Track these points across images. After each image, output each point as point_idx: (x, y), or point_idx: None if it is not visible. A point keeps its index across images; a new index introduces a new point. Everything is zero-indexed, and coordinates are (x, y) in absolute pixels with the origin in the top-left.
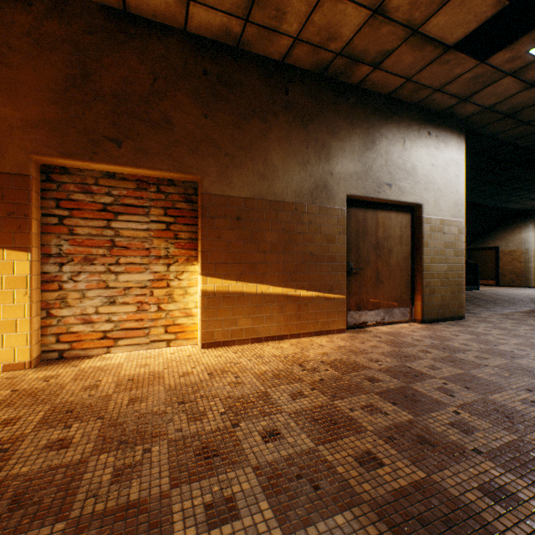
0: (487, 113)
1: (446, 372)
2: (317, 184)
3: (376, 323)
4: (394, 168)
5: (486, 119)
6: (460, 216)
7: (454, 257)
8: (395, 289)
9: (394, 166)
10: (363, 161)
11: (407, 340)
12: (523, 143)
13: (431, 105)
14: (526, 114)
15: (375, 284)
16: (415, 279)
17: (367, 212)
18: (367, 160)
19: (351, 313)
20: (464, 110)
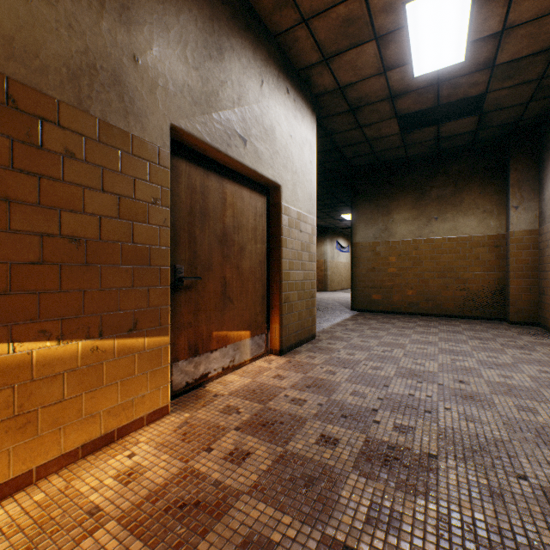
0: (338, 96)
1: (420, 530)
2: (93, 61)
3: (223, 371)
4: (251, 116)
5: (335, 107)
6: (313, 213)
7: (309, 262)
8: (249, 309)
9: (251, 113)
10: (203, 74)
11: (283, 407)
12: (349, 153)
13: (292, 51)
14: (364, 115)
15: (222, 304)
16: (272, 292)
17: (209, 177)
18: (210, 77)
19: (181, 364)
20: (321, 81)
